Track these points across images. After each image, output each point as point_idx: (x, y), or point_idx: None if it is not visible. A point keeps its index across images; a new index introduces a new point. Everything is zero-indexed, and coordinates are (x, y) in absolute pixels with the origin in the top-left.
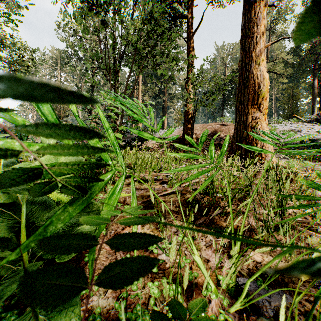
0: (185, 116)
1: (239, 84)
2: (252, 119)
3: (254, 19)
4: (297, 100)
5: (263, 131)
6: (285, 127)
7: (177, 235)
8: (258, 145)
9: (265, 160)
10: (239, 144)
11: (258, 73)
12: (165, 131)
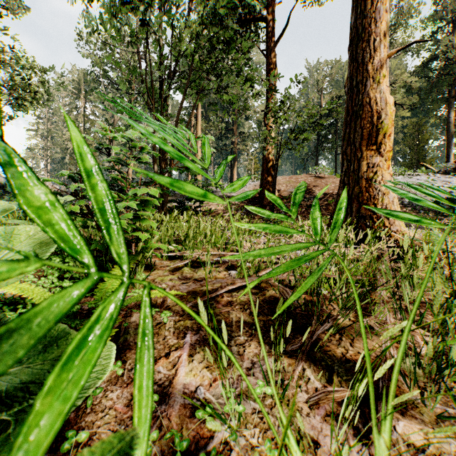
0: (263, 164)
1: (348, 113)
2: (367, 166)
3: (371, 13)
4: (424, 141)
5: (409, 183)
6: (408, 180)
7: (253, 376)
8: (378, 206)
9: (406, 234)
10: (370, 207)
11: (377, 97)
12: None
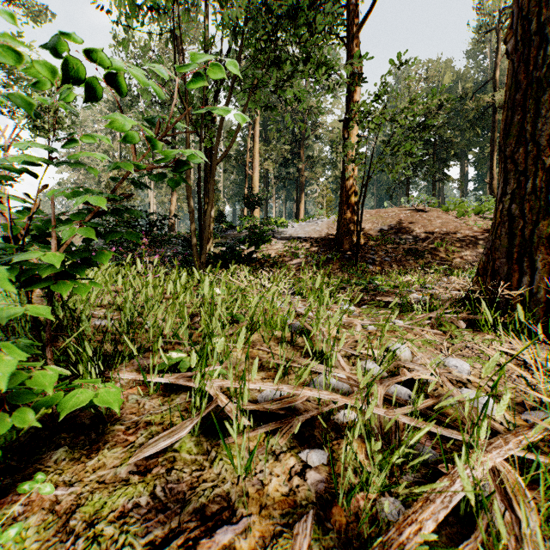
0: (342, 194)
1: (516, 86)
2: None
3: None
4: None
5: None
6: None
7: None
8: None
9: None
10: None
11: None
12: (301, 223)
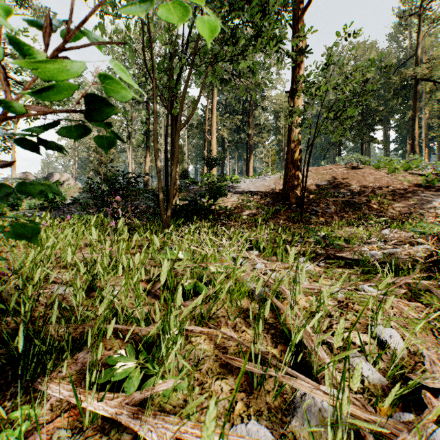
0: (288, 154)
1: None
2: None
3: None
4: None
5: None
6: None
7: None
8: None
9: None
10: None
11: None
12: (252, 180)
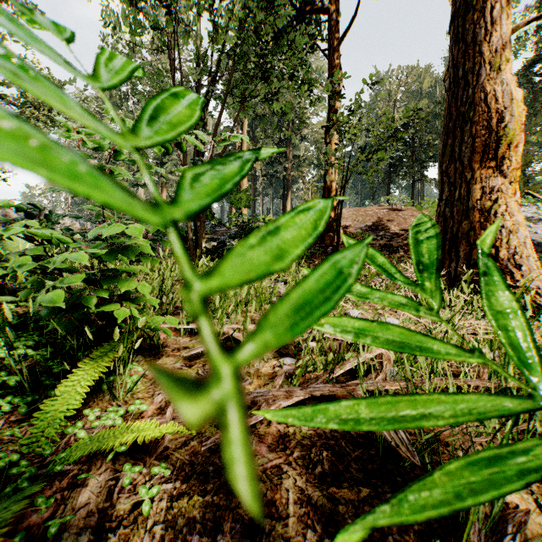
0: (324, 194)
1: (450, 116)
2: (482, 192)
3: None
4: (526, 163)
5: None
6: None
7: None
8: (501, 250)
9: None
10: None
11: (497, 90)
12: None
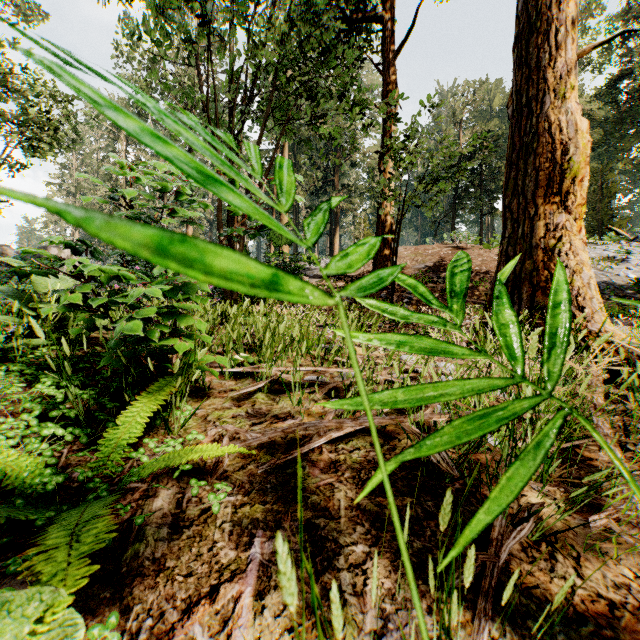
0: (378, 229)
1: (513, 147)
2: (546, 229)
3: None
4: (610, 195)
5: None
6: (590, 251)
7: None
8: None
9: None
10: None
11: (562, 120)
12: None
